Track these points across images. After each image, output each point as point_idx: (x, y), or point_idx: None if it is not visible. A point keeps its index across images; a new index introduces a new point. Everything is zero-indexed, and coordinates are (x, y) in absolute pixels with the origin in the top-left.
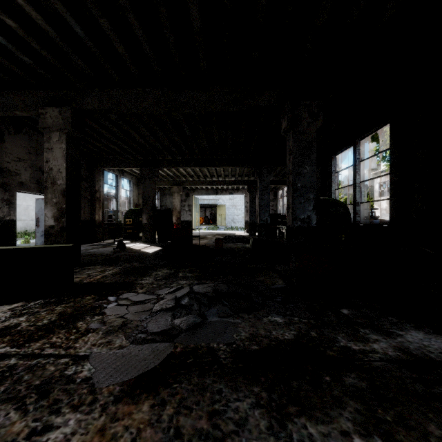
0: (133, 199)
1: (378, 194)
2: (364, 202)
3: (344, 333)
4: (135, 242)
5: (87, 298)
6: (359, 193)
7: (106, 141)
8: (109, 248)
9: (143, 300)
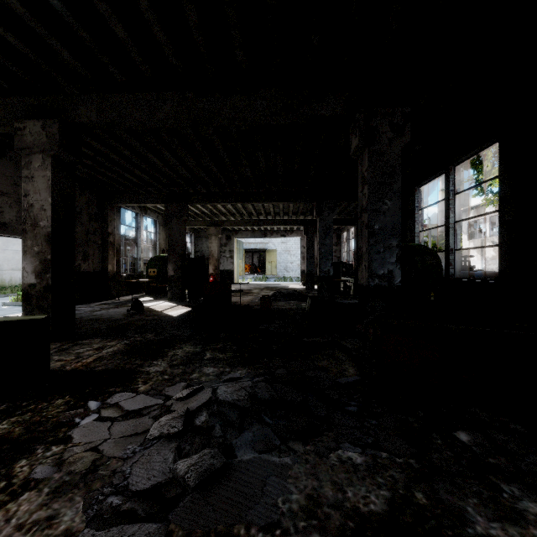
0: (159, 244)
1: (467, 236)
2: (460, 249)
3: (477, 497)
4: (159, 300)
5: (56, 403)
6: (453, 236)
7: (119, 170)
8: (122, 310)
9: (140, 409)
